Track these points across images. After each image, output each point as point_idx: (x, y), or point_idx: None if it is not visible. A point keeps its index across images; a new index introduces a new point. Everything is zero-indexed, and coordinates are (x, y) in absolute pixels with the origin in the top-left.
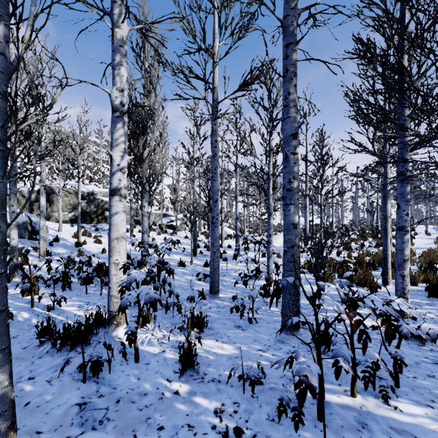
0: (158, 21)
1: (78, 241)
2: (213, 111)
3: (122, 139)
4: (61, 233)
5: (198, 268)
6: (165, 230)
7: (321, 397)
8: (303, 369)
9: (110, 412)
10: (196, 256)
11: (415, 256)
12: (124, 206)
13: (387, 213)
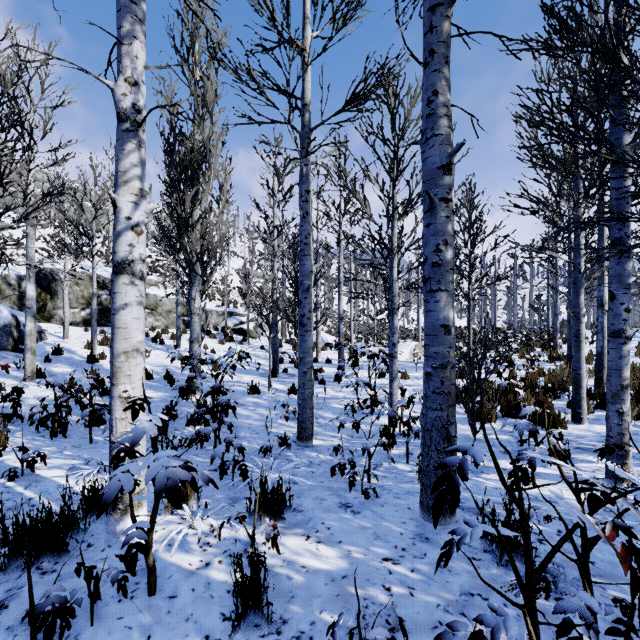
0: None
1: (92, 354)
2: (303, 143)
3: (136, 171)
4: (67, 341)
5: (279, 396)
6: (232, 337)
7: None
8: None
9: None
10: (277, 377)
11: None
12: (139, 293)
13: (580, 309)
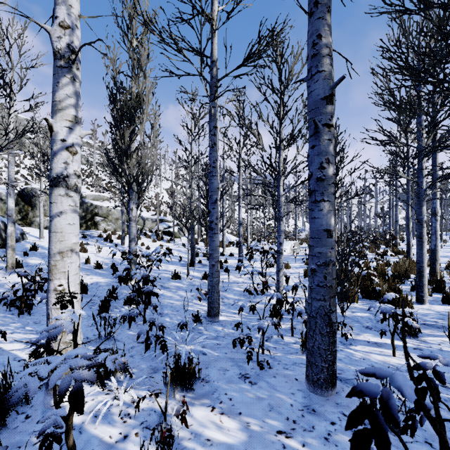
0: None
1: None
2: (212, 90)
3: (70, 102)
4: (42, 240)
5: (195, 281)
6: (162, 237)
7: None
8: None
9: None
10: (193, 267)
11: (440, 266)
12: (73, 203)
13: (423, 216)
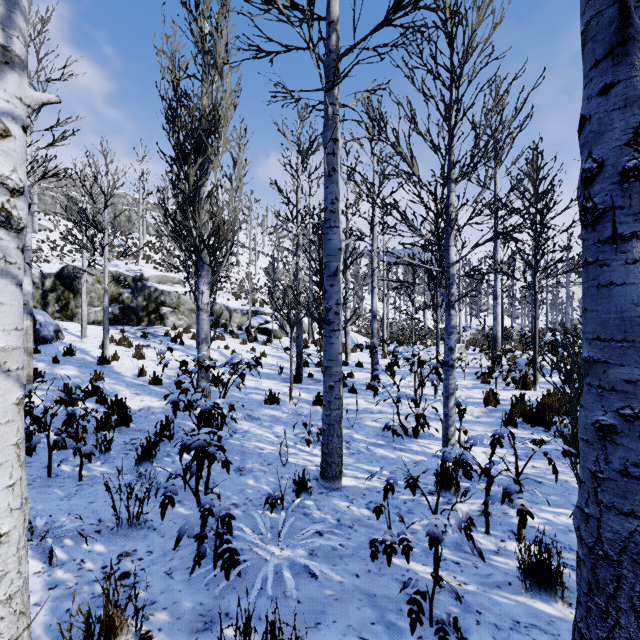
0: None
1: (102, 354)
2: (329, 74)
3: None
4: (85, 340)
5: (302, 408)
6: (255, 337)
7: None
8: None
9: None
10: (300, 383)
11: None
12: None
13: None
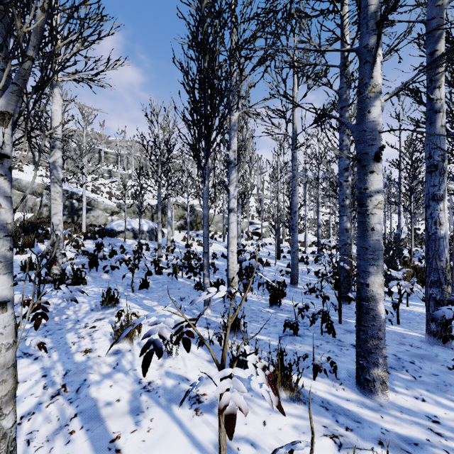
0: (255, 104)
1: (187, 243)
2: (293, 142)
3: (235, 179)
4: (173, 237)
5: (281, 268)
6: (252, 237)
7: (339, 312)
8: (326, 292)
9: (239, 311)
10: (279, 260)
11: None
12: (236, 218)
13: None
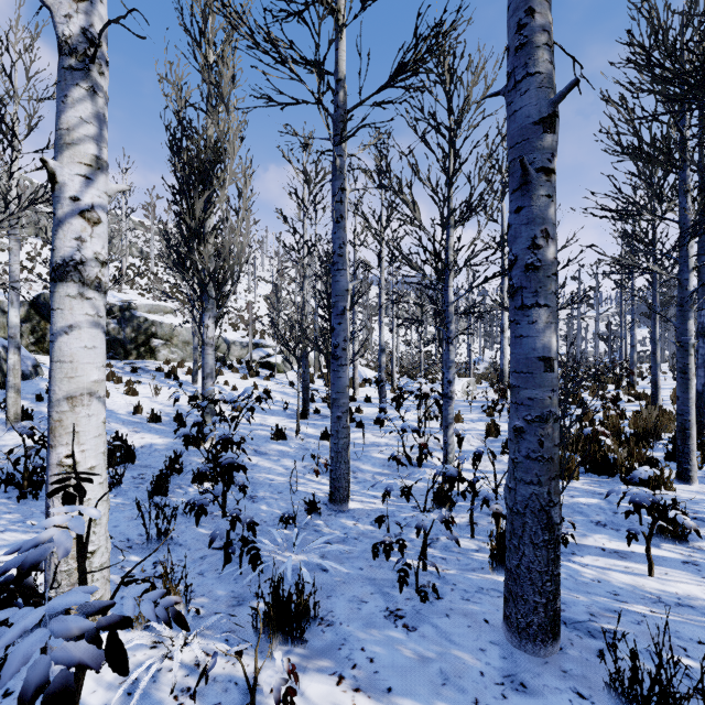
0: None
1: None
2: (337, 128)
3: (88, 131)
4: None
5: (309, 443)
6: (257, 372)
7: None
8: None
9: None
10: (307, 419)
11: None
12: (93, 311)
13: (689, 337)
